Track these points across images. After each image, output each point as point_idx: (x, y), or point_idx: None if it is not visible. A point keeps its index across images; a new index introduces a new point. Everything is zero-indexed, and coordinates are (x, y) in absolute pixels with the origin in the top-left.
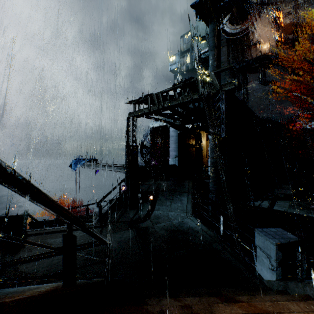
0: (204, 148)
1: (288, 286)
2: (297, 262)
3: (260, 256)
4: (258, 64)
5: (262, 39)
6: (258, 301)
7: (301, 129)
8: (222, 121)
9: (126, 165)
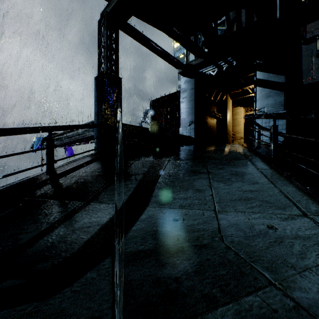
0: (229, 122)
1: None
2: None
3: None
4: None
5: None
6: None
7: None
8: None
9: (96, 117)
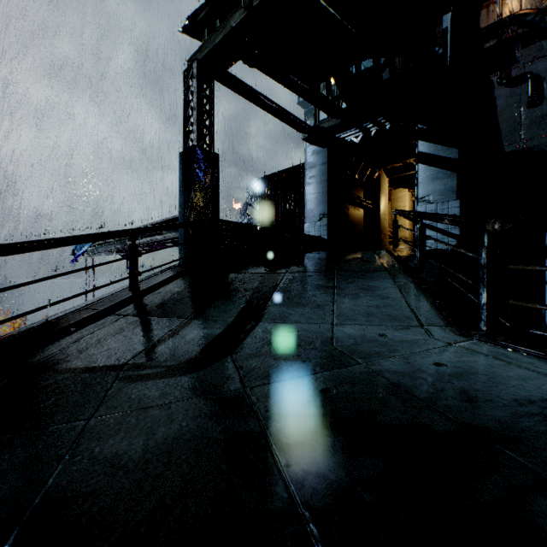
0: (385, 213)
1: None
2: None
3: None
4: (494, 43)
5: None
6: None
7: None
8: None
9: (182, 211)
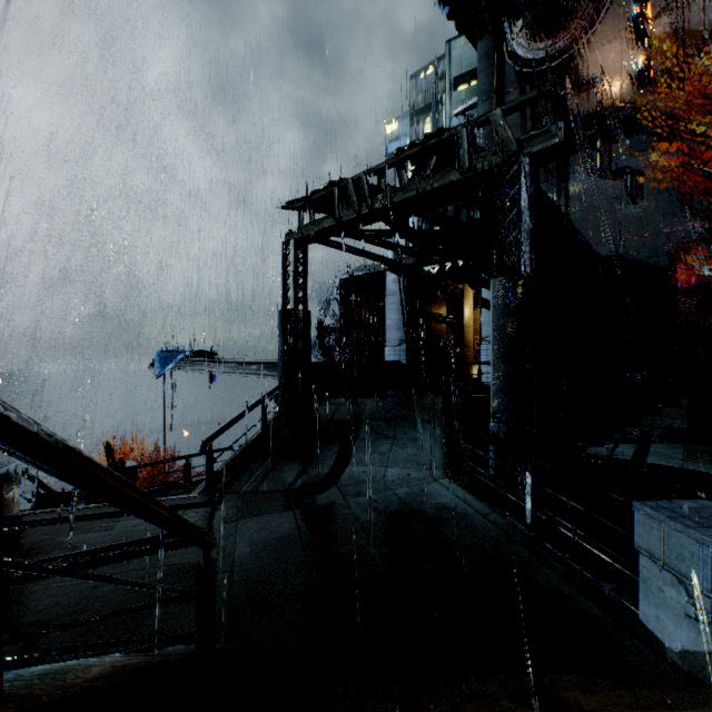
0: (469, 326)
1: None
2: None
3: (654, 581)
4: (594, 131)
5: (602, 71)
6: None
7: (699, 279)
8: (522, 234)
9: (281, 359)
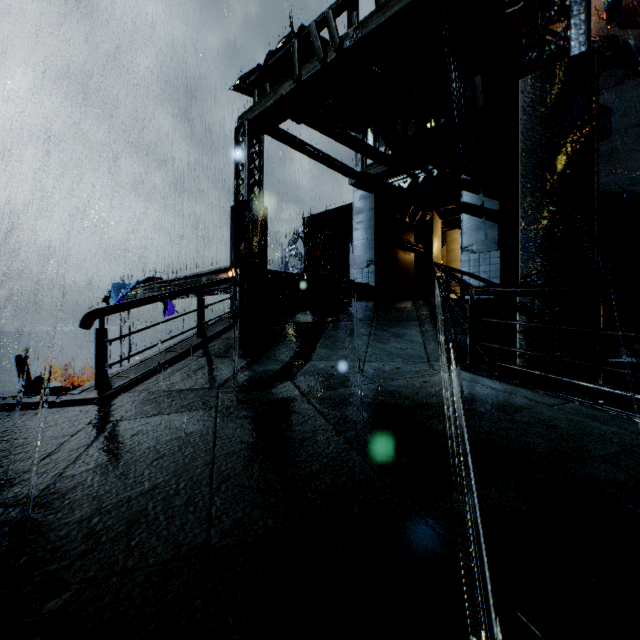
0: (437, 257)
1: None
2: None
3: None
4: None
5: None
6: None
7: None
8: None
9: (233, 263)
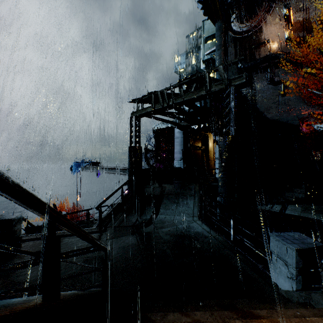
0: (211, 151)
1: (311, 297)
2: (321, 270)
3: (277, 264)
4: (267, 63)
5: (271, 37)
6: (280, 316)
7: (313, 130)
8: (231, 119)
9: (129, 167)
